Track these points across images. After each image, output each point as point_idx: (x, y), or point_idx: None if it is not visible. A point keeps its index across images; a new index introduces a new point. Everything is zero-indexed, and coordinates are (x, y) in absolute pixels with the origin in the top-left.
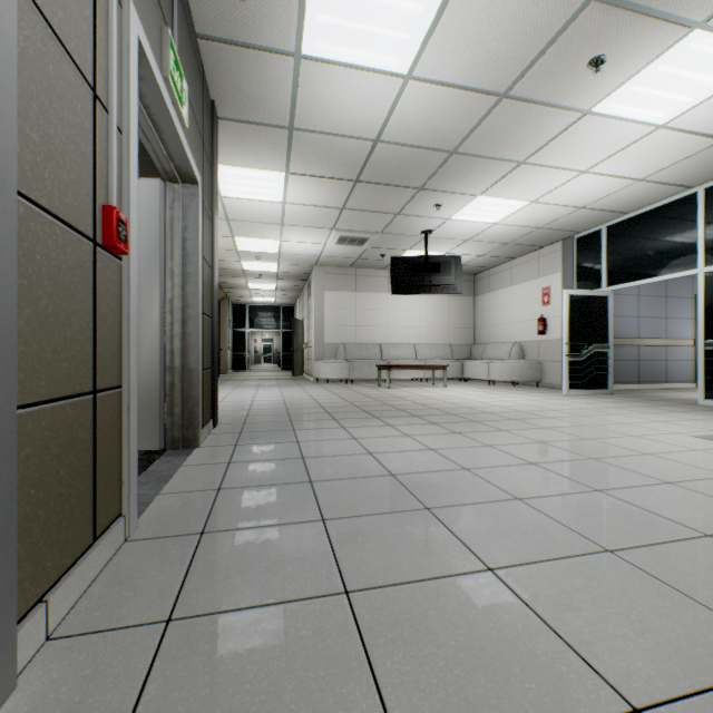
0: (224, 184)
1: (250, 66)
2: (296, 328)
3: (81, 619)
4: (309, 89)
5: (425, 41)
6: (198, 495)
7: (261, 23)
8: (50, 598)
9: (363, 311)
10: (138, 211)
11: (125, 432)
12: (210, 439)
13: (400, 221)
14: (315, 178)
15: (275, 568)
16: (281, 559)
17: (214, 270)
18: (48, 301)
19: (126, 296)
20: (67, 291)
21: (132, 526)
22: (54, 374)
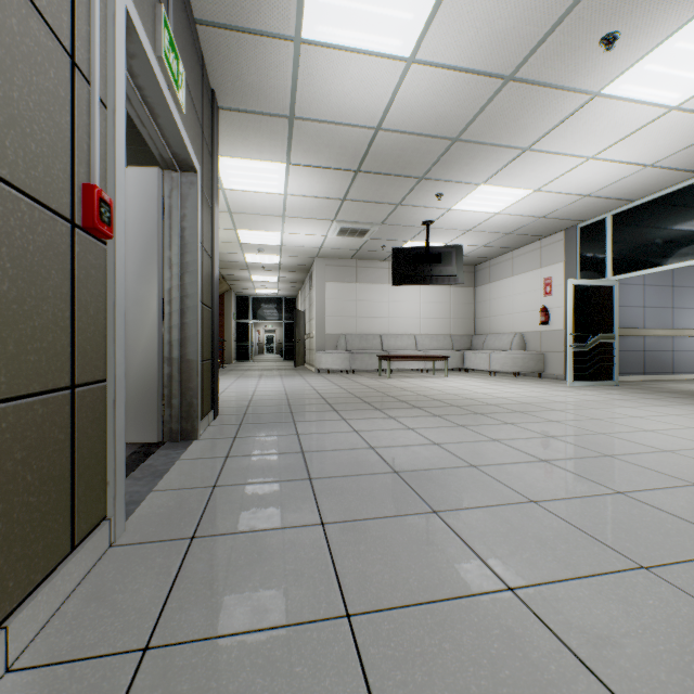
0: (226, 176)
1: (249, 52)
2: (298, 319)
3: (49, 645)
4: (309, 76)
5: (428, 21)
6: (192, 493)
7: (260, 6)
8: (11, 624)
9: (364, 302)
10: (136, 200)
11: (110, 429)
12: (209, 431)
13: (401, 211)
14: (316, 169)
15: (269, 583)
16: (275, 572)
17: (214, 260)
18: (10, 285)
19: (111, 284)
20: (36, 275)
21: (118, 529)
22: (17, 369)
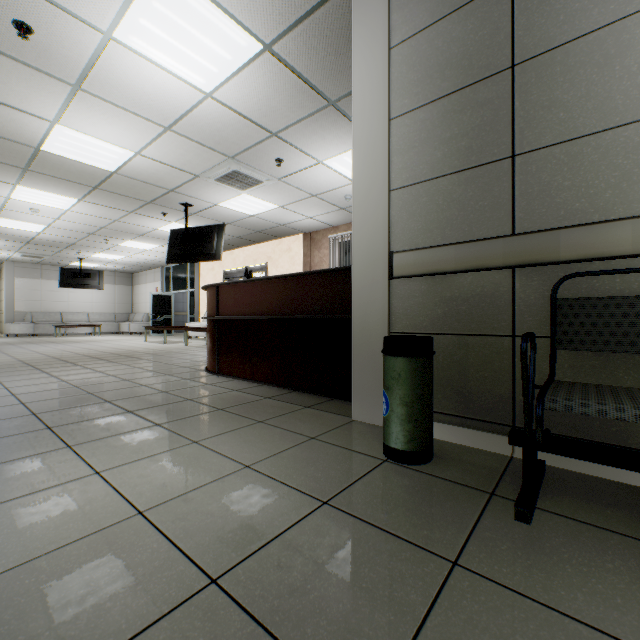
0: None
1: None
2: None
3: None
4: None
5: (44, 230)
6: None
7: None
8: None
9: (48, 292)
10: None
11: None
12: None
13: (62, 254)
14: (3, 240)
15: None
16: None
17: None
18: None
19: None
20: None
21: None
22: None
